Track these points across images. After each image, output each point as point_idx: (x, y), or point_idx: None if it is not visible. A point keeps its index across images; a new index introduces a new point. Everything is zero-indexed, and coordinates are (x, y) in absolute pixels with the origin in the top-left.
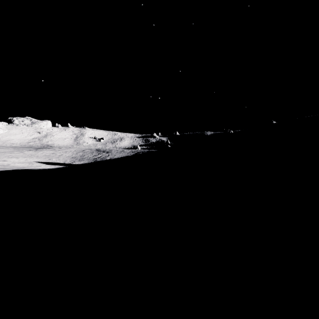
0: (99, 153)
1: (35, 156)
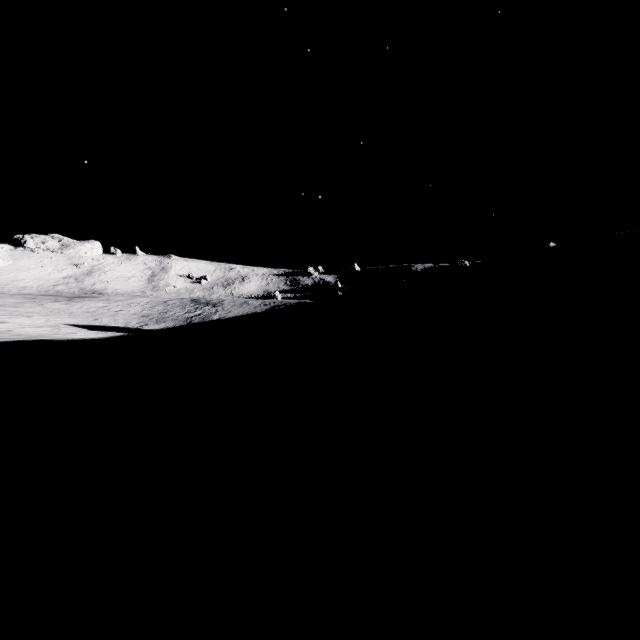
0: (197, 308)
1: (66, 314)
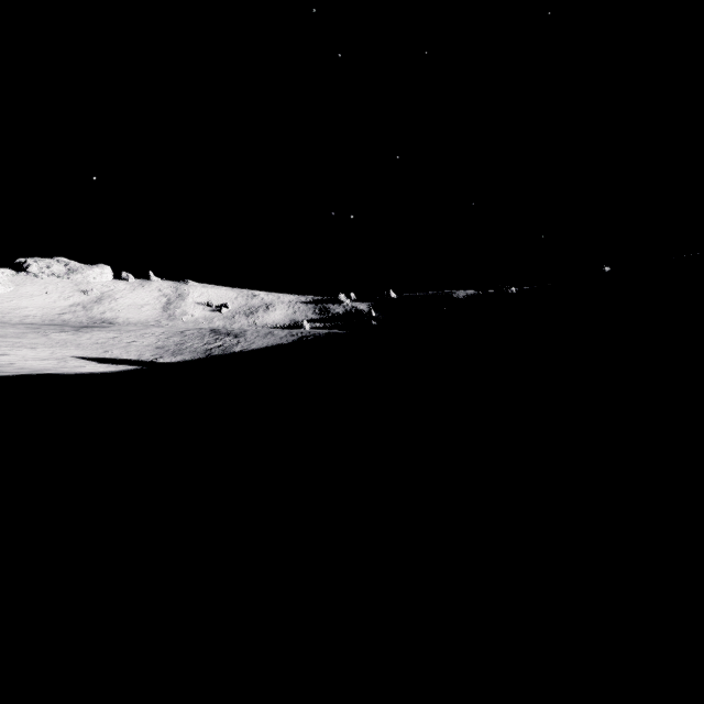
0: (217, 338)
1: (73, 345)
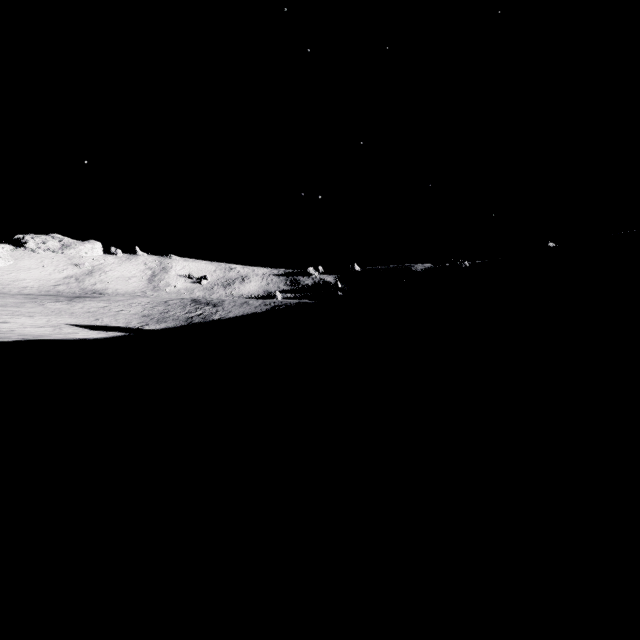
0: (198, 308)
1: (67, 314)
